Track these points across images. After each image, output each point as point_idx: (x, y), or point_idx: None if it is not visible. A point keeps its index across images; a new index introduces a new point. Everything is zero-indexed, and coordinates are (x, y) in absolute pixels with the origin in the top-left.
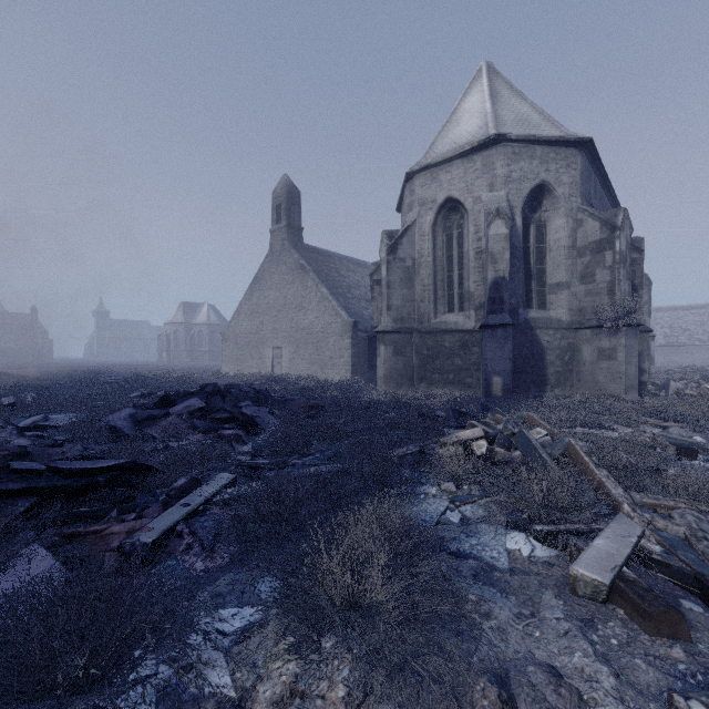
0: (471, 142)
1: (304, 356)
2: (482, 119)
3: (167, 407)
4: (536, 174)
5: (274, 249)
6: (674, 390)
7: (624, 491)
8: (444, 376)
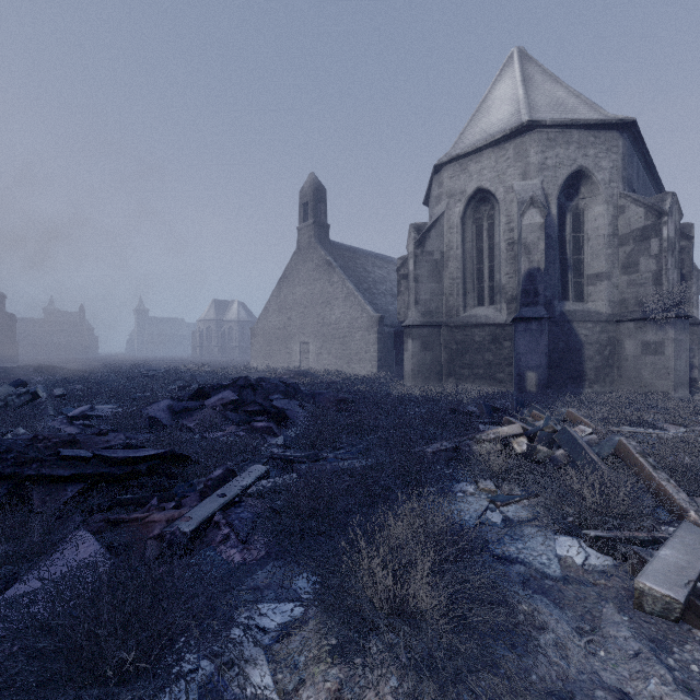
0: (502, 130)
1: (330, 351)
2: (514, 105)
3: (202, 399)
4: (573, 160)
5: (301, 247)
6: None
7: (688, 496)
8: (474, 371)
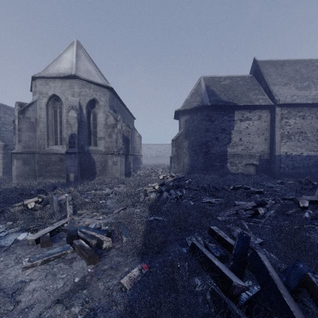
0: (64, 73)
1: None
2: (71, 65)
3: None
4: (92, 95)
5: None
6: (137, 174)
7: (72, 211)
8: (52, 173)
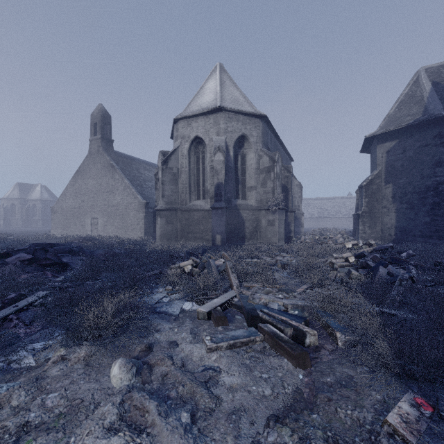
0: (208, 108)
1: (113, 223)
2: (215, 95)
3: (3, 258)
4: (240, 130)
5: (92, 152)
6: (301, 240)
7: (237, 281)
8: (194, 235)
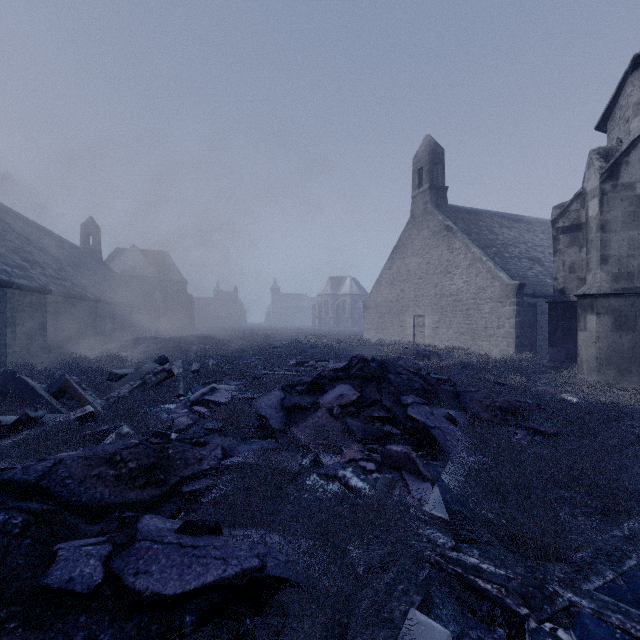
0: None
1: (450, 325)
2: None
3: (317, 392)
4: None
5: (415, 215)
6: None
7: None
8: None
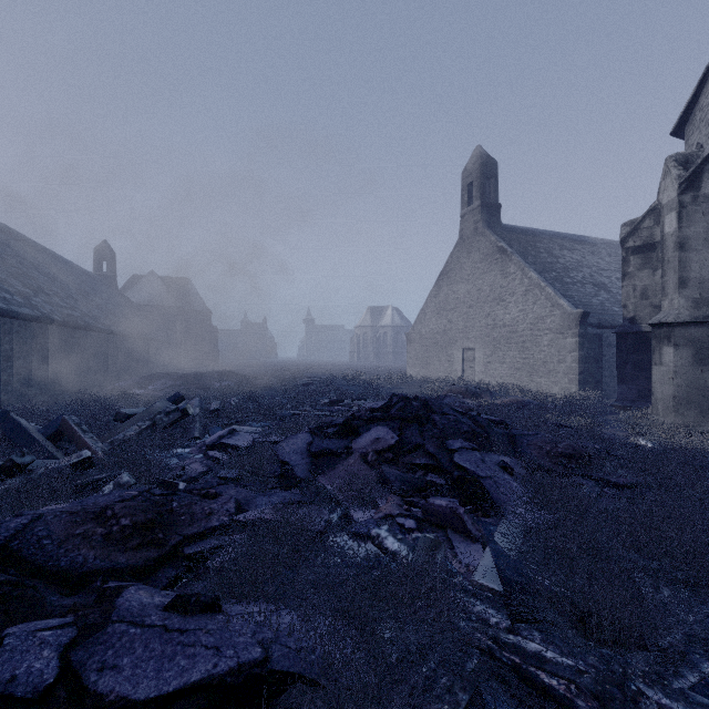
0: None
1: (503, 359)
2: None
3: (349, 435)
4: None
5: (464, 236)
6: None
7: None
8: None
